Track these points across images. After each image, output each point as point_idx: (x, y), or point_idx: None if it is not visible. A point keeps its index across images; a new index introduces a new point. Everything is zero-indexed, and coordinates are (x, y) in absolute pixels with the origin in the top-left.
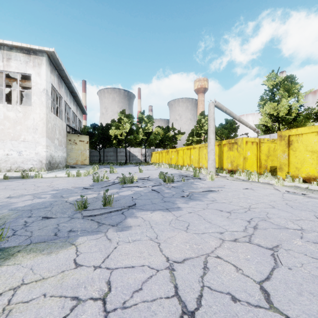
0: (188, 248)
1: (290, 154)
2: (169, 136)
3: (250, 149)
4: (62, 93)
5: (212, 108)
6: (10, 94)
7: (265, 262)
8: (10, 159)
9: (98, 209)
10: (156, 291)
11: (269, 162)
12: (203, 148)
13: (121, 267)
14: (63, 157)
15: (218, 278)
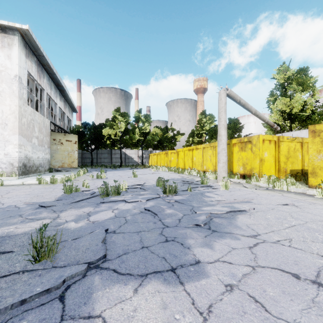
0: None
1: None
2: (168, 137)
3: (268, 149)
4: (44, 84)
5: (223, 97)
6: None
7: None
8: None
9: (14, 274)
10: None
11: (289, 165)
12: (208, 149)
13: None
14: (45, 159)
15: None
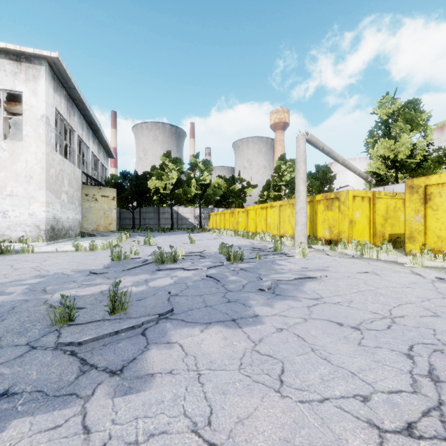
0: None
1: (428, 215)
2: (235, 191)
3: (360, 208)
4: (75, 124)
5: (302, 144)
6: None
7: None
8: None
9: (97, 321)
10: None
11: (388, 228)
12: (286, 207)
13: None
14: (76, 221)
15: None
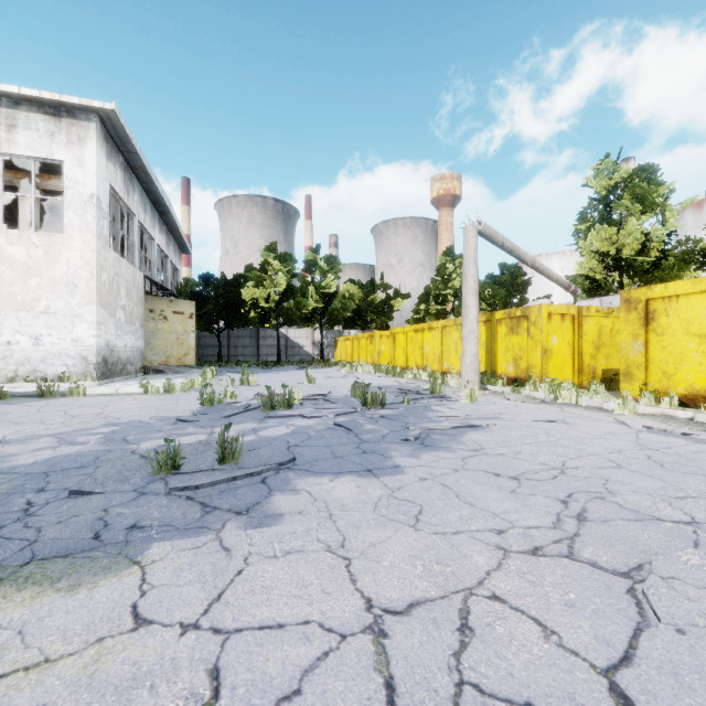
0: (420, 573)
1: (651, 341)
2: (375, 303)
3: (558, 331)
4: (135, 204)
5: (472, 238)
6: (17, 207)
7: (614, 612)
8: (15, 353)
9: (205, 471)
10: (339, 698)
11: (601, 361)
12: (452, 329)
13: (252, 627)
14: (136, 350)
15: (499, 660)
